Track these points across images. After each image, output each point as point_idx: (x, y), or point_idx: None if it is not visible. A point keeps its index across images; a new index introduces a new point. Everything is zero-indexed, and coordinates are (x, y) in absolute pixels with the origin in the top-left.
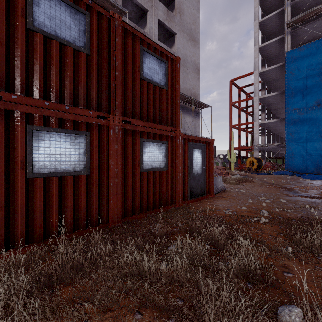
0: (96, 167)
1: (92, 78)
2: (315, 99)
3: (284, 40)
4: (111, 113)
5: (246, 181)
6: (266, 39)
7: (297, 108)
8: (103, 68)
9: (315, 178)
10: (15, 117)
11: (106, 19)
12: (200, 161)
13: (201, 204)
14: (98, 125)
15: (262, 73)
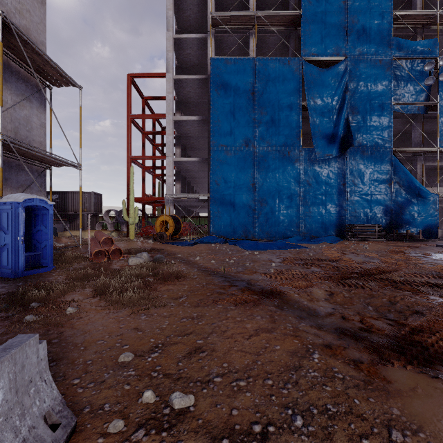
0: None
1: None
2: (243, 137)
3: (206, 45)
4: None
5: (169, 279)
6: None
7: (223, 145)
8: None
9: (258, 248)
10: None
11: None
12: None
13: None
14: None
15: (179, 81)
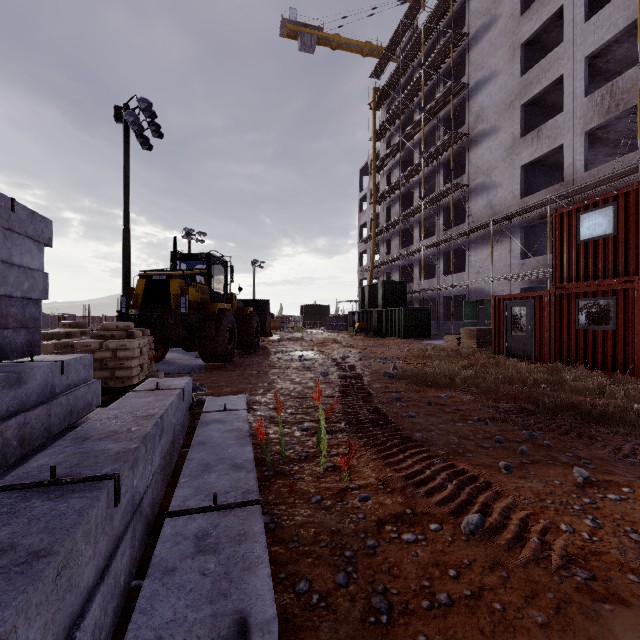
0: (621, 325)
1: (619, 252)
2: None
3: None
4: (639, 275)
5: None
6: None
7: None
8: (630, 237)
9: None
10: (571, 296)
11: (633, 192)
12: None
13: None
14: (625, 289)
15: None
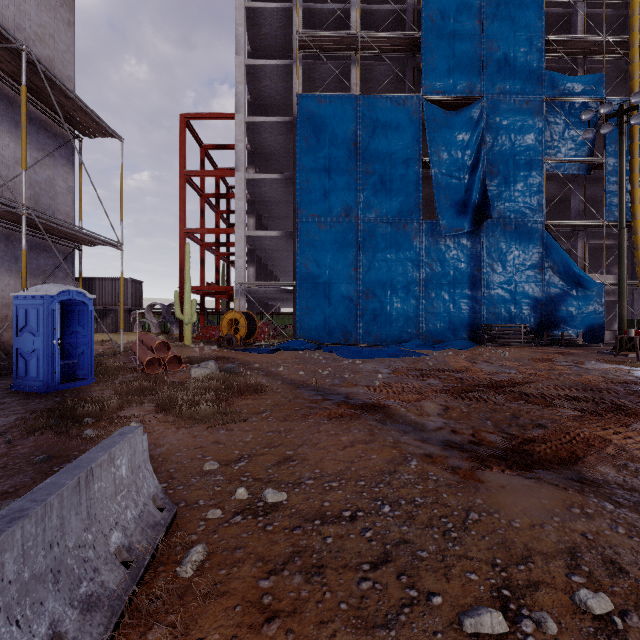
0: None
1: None
2: (342, 204)
3: (290, 74)
4: None
5: (246, 392)
6: None
7: (315, 215)
8: None
9: (361, 356)
10: None
11: None
12: None
13: None
14: None
15: (253, 125)
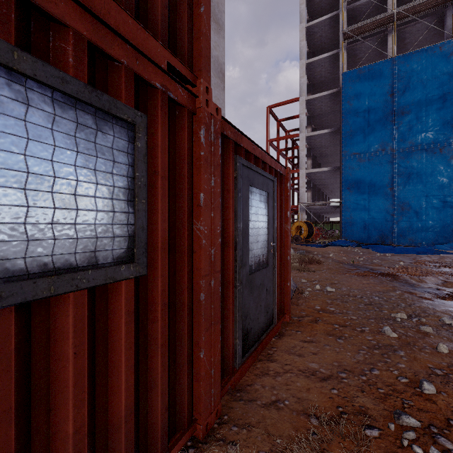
0: None
1: None
2: (379, 141)
3: (337, 58)
4: None
5: (312, 263)
6: (312, 57)
7: (356, 153)
8: None
9: (392, 252)
10: None
11: None
12: (264, 227)
13: (280, 377)
14: None
15: (310, 101)
